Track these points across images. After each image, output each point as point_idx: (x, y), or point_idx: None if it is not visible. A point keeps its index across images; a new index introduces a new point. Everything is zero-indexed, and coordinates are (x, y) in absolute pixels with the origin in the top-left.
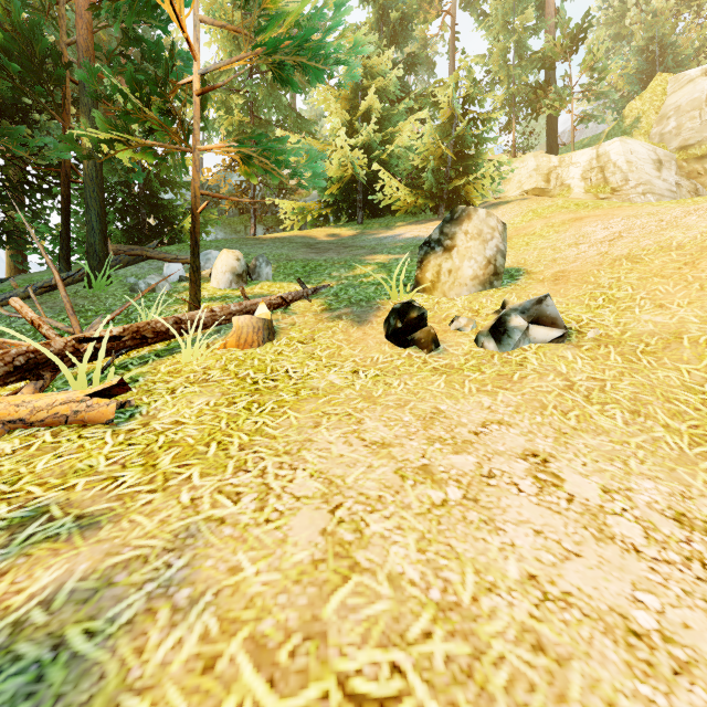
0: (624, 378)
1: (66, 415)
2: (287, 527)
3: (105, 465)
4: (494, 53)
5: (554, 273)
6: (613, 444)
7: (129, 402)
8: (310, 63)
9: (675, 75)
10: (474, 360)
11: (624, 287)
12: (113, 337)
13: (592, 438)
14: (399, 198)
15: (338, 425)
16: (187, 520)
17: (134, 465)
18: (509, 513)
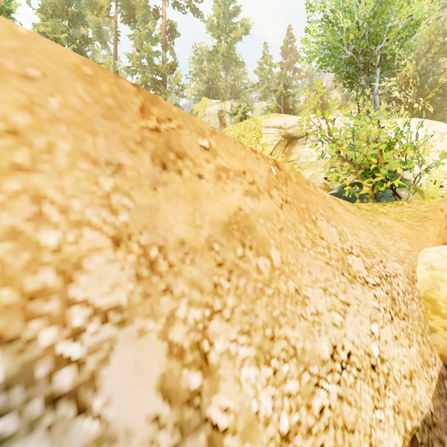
0: None
1: None
2: None
3: None
4: (134, 57)
5: None
6: None
7: None
8: None
9: (209, 100)
10: None
11: None
12: None
13: None
14: None
15: None
16: None
17: None
18: None
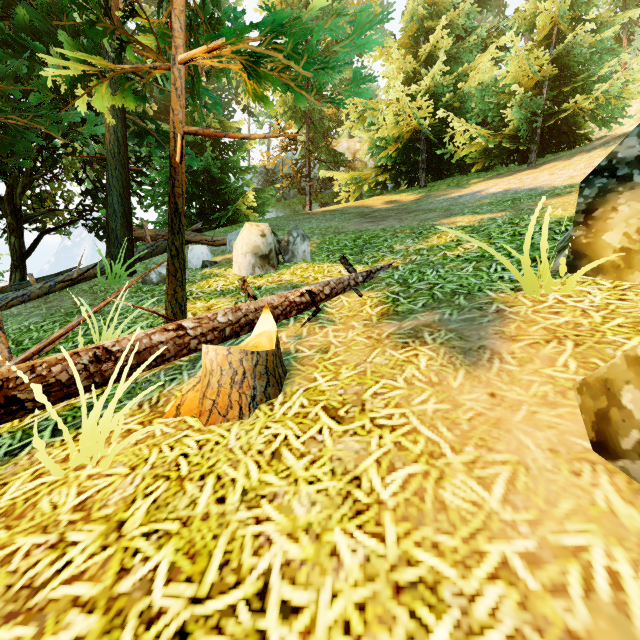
0: None
1: None
2: None
3: None
4: None
5: None
6: None
7: None
8: None
9: None
10: None
11: None
12: None
13: None
14: (471, 151)
15: None
16: None
17: None
18: None
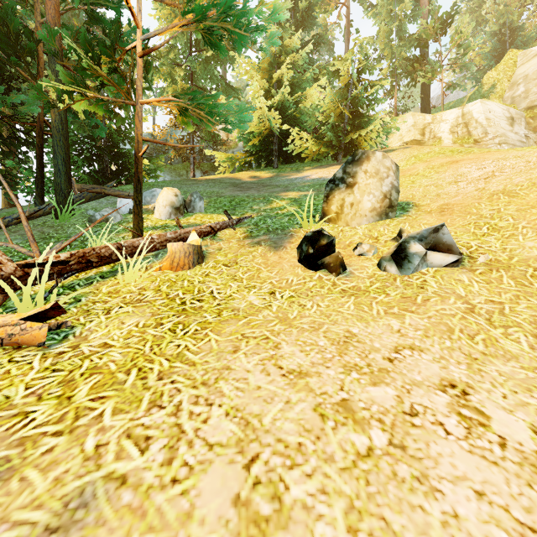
0: (520, 301)
1: (1, 338)
2: (195, 491)
3: (22, 396)
4: (380, 34)
5: (439, 206)
6: (525, 371)
7: (66, 323)
8: (234, 28)
9: (523, 51)
10: (378, 283)
11: (505, 217)
12: (59, 262)
13: (503, 363)
14: (306, 148)
15: (256, 350)
16: (84, 479)
17: (50, 397)
18: (442, 465)
